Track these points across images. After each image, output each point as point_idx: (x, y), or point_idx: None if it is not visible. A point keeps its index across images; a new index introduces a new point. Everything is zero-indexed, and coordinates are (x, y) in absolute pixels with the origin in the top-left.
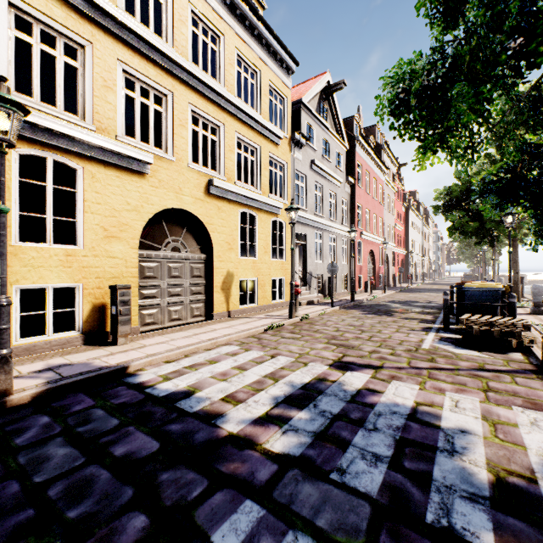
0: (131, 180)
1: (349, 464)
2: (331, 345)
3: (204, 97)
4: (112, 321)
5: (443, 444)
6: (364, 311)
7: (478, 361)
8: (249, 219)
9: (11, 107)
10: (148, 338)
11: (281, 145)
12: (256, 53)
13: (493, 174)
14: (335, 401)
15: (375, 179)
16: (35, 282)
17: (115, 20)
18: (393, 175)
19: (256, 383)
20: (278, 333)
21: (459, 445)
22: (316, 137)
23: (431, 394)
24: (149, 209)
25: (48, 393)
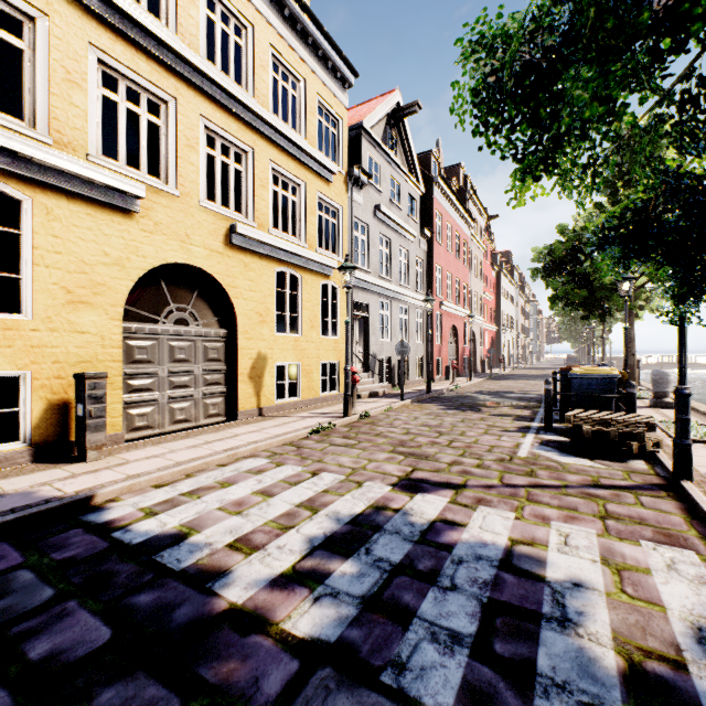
0: (111, 220)
1: (412, 652)
2: (397, 455)
3: (224, 108)
4: (78, 426)
5: (550, 607)
6: (443, 406)
7: (591, 473)
8: (292, 282)
9: None
10: (136, 450)
11: (334, 183)
12: (299, 54)
13: (616, 216)
14: (397, 542)
15: (458, 234)
16: None
17: None
18: (481, 229)
19: (285, 517)
20: (326, 439)
21: (573, 608)
22: (381, 174)
23: (531, 525)
24: (140, 264)
25: None
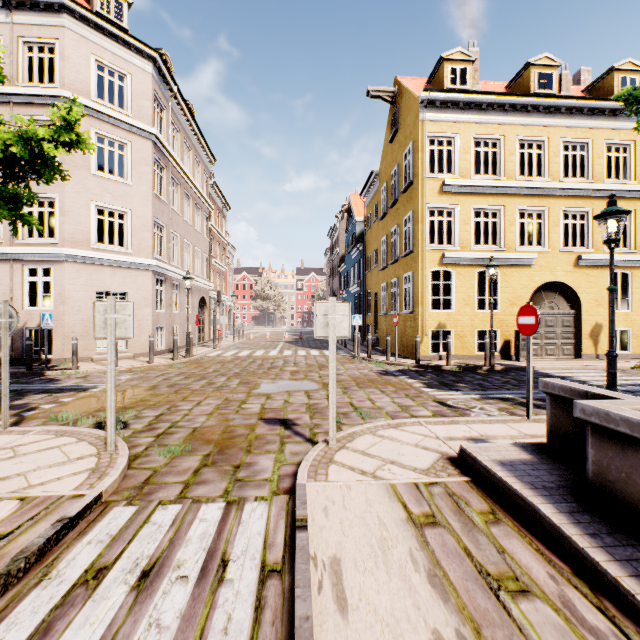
0: (523, 271)
1: None
2: None
3: (573, 197)
4: (515, 349)
5: None
6: None
7: None
8: None
9: (496, 267)
10: (535, 361)
11: None
12: (629, 128)
13: None
14: None
15: None
16: (482, 328)
17: (515, 188)
18: None
19: None
20: None
21: None
22: None
23: None
24: (533, 286)
25: (505, 369)
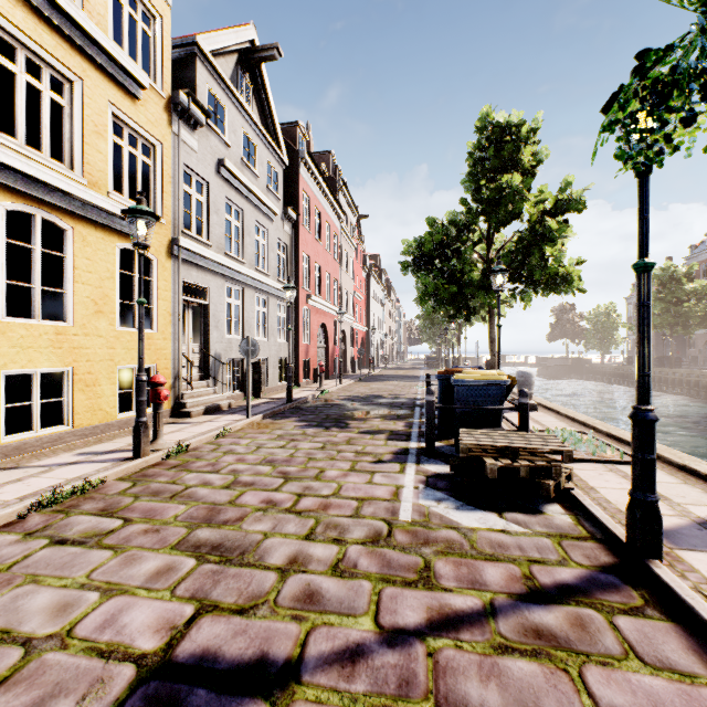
0: None
1: None
2: (184, 557)
3: None
4: None
5: None
6: (304, 421)
7: (514, 551)
8: None
9: None
10: None
11: (145, 103)
12: None
13: None
14: None
15: (328, 224)
16: None
17: None
18: (352, 226)
19: None
20: (57, 522)
21: None
22: (229, 122)
23: None
24: None
25: None
